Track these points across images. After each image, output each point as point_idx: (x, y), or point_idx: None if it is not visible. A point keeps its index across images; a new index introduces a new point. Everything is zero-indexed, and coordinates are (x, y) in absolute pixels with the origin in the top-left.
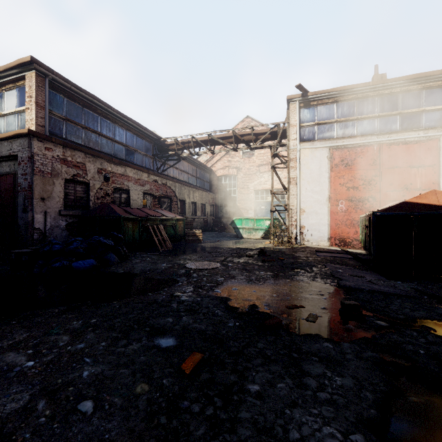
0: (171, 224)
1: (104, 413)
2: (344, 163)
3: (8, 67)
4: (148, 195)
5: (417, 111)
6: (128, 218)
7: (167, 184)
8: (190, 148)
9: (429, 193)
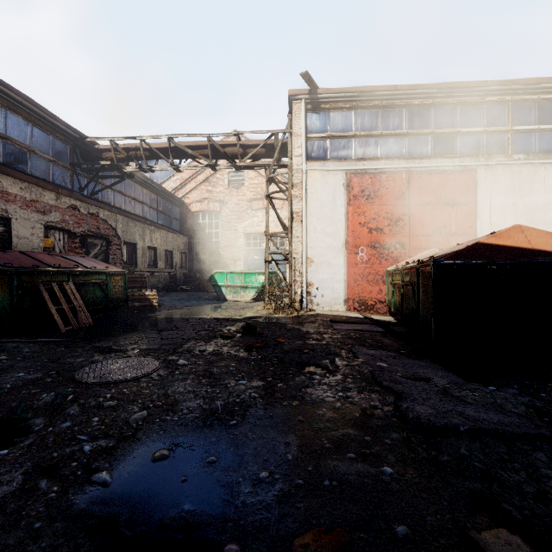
0: (96, 281)
1: None
2: (366, 194)
3: None
4: (57, 230)
5: (451, 132)
6: None
7: (100, 216)
8: (140, 159)
9: (512, 229)
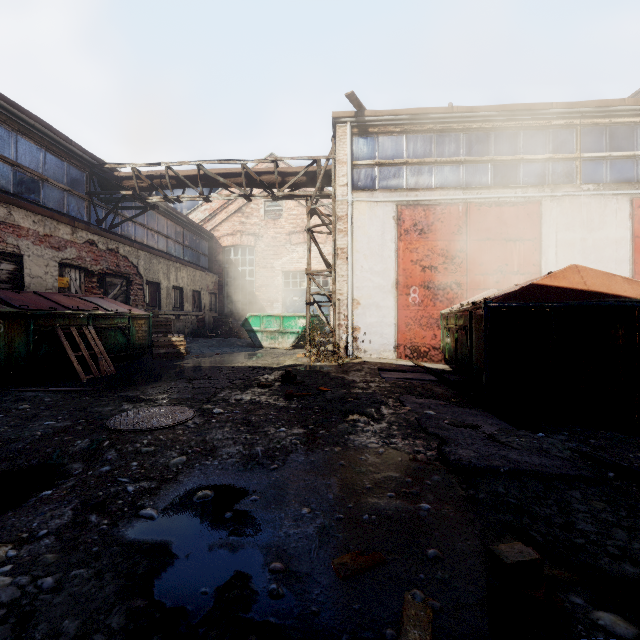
0: (118, 326)
1: None
2: (419, 228)
3: None
4: (73, 268)
5: (514, 160)
6: None
7: (119, 252)
8: (166, 187)
9: (568, 269)
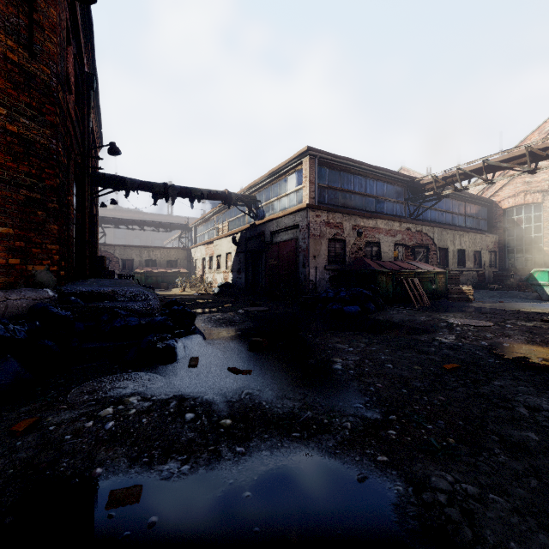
0: (428, 278)
1: (399, 369)
2: None
3: (292, 158)
4: (399, 245)
5: None
6: (382, 272)
7: (422, 231)
8: (455, 182)
9: None
